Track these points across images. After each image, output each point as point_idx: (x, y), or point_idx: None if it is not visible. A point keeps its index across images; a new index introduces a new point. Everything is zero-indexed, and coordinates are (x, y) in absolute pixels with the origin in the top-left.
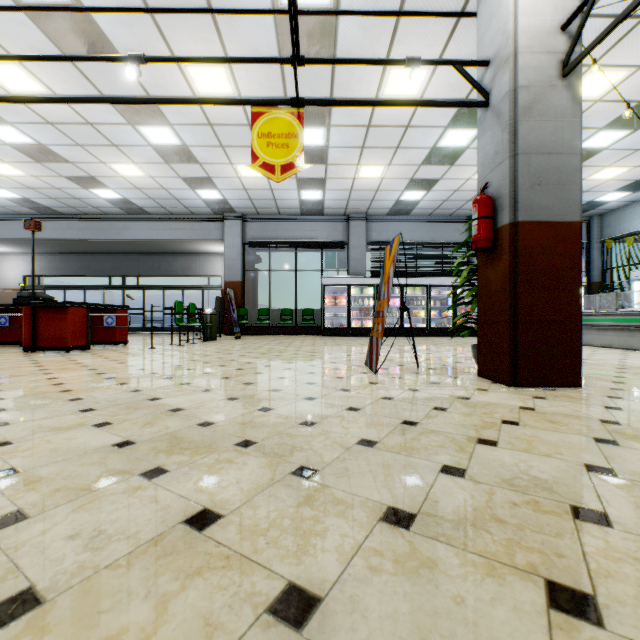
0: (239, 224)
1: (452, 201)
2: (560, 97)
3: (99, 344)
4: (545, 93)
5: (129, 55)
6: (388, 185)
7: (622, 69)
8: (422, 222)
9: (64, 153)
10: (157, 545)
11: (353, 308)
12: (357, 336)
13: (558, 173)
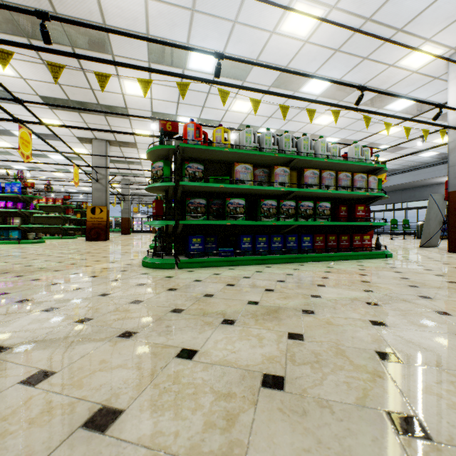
0: None
1: None
2: None
3: None
4: None
5: None
6: None
7: None
8: None
9: None
10: None
11: None
12: None
13: None
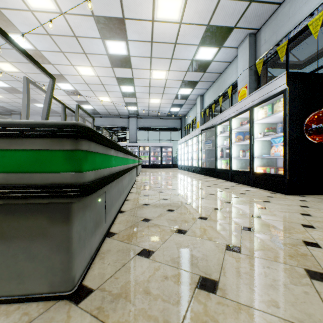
0: (19, 117)
1: (110, 109)
2: None
3: None
4: None
5: None
6: (69, 102)
7: (87, 67)
8: (108, 118)
9: None
10: None
11: None
12: None
13: None
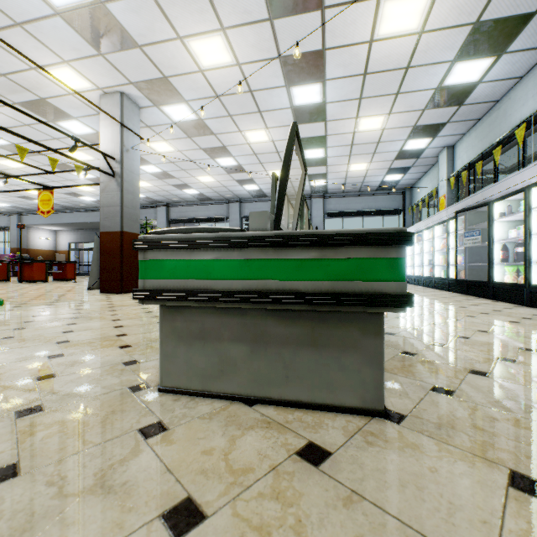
0: (165, 209)
1: None
2: (114, 185)
3: (60, 280)
4: (109, 184)
5: (3, 177)
6: (227, 184)
7: (259, 130)
8: None
9: (53, 185)
10: None
11: None
12: None
13: (113, 213)
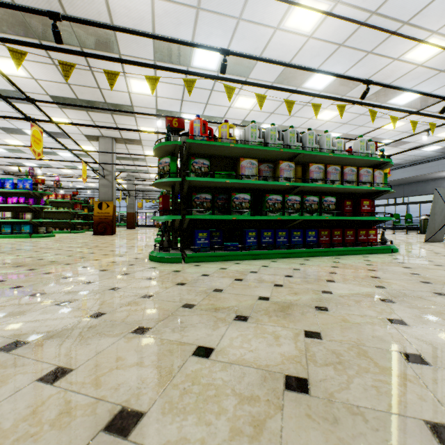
0: None
1: None
2: None
3: None
4: None
5: None
6: None
7: None
8: None
9: None
10: None
11: None
12: None
13: None
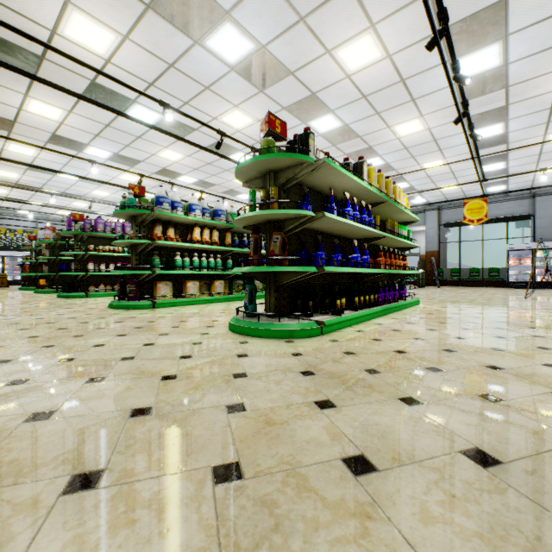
0: (435, 213)
1: None
2: None
3: None
4: None
5: (417, 192)
6: None
7: None
8: None
9: None
10: (462, 305)
11: (538, 266)
12: (542, 289)
13: None
